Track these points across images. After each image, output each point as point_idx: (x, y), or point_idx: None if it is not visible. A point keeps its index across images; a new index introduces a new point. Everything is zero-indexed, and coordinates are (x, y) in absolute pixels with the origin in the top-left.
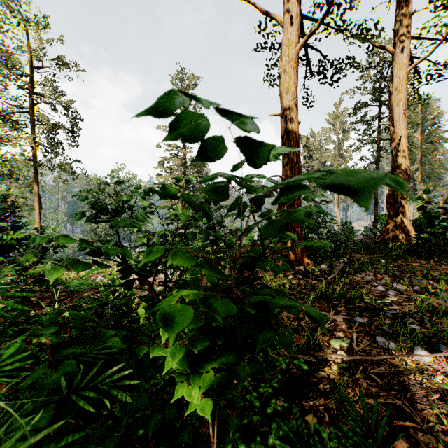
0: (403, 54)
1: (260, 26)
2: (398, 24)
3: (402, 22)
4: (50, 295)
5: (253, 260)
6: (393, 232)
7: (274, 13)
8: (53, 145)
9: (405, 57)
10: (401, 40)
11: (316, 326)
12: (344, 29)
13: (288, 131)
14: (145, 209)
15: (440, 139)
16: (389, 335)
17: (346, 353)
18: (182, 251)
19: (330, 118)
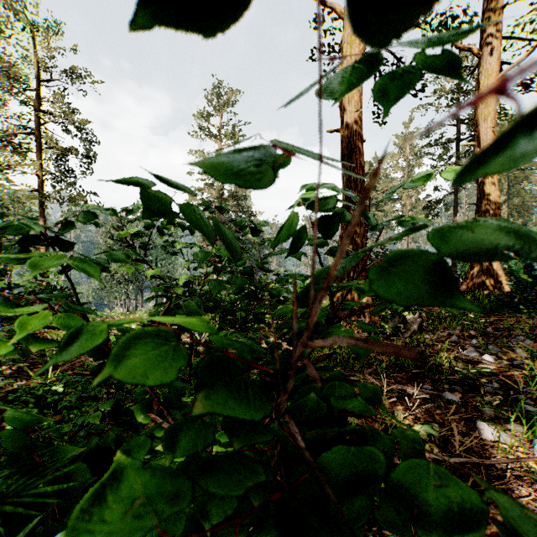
0: (491, 58)
1: (314, 21)
2: (485, 21)
3: (490, 17)
4: (46, 360)
5: (315, 327)
6: (478, 279)
7: (333, 3)
8: (62, 172)
9: (494, 62)
10: (489, 40)
11: (393, 405)
12: (419, 24)
13: (350, 150)
14: (164, 248)
15: (532, 166)
16: (494, 419)
17: (437, 447)
18: (154, 333)
19: (398, 140)
